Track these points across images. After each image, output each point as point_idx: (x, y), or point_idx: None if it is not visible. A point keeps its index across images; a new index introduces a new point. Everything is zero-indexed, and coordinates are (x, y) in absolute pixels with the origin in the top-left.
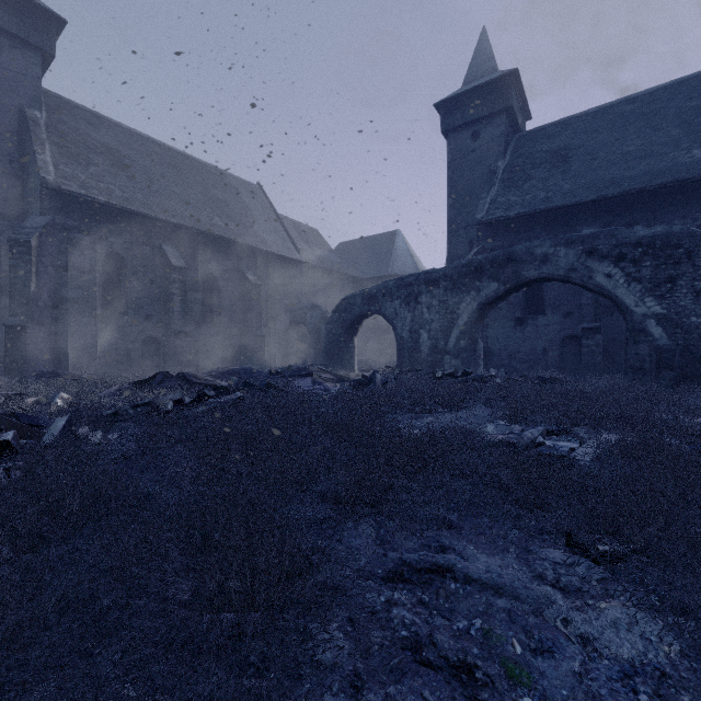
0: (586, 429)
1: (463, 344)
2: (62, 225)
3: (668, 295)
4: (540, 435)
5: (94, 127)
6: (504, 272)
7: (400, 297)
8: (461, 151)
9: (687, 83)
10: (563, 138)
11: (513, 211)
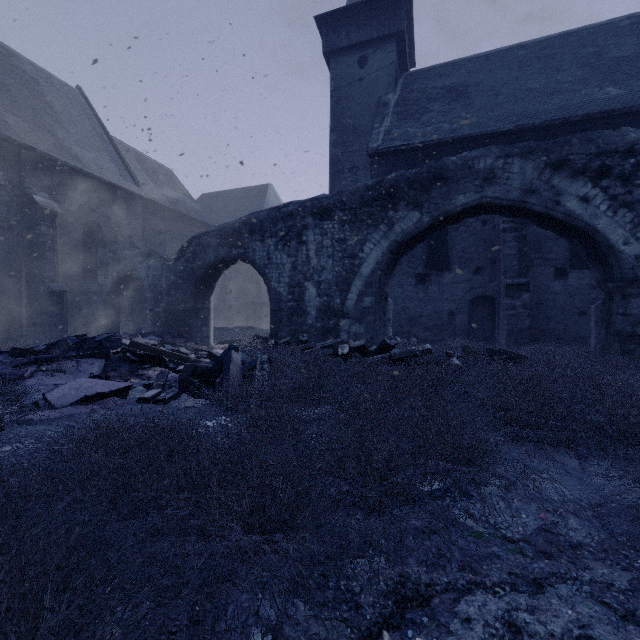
0: None
1: (369, 302)
2: None
3: None
4: None
5: None
6: (429, 195)
7: (275, 234)
8: (346, 79)
9: (575, 35)
10: (457, 76)
11: (416, 140)
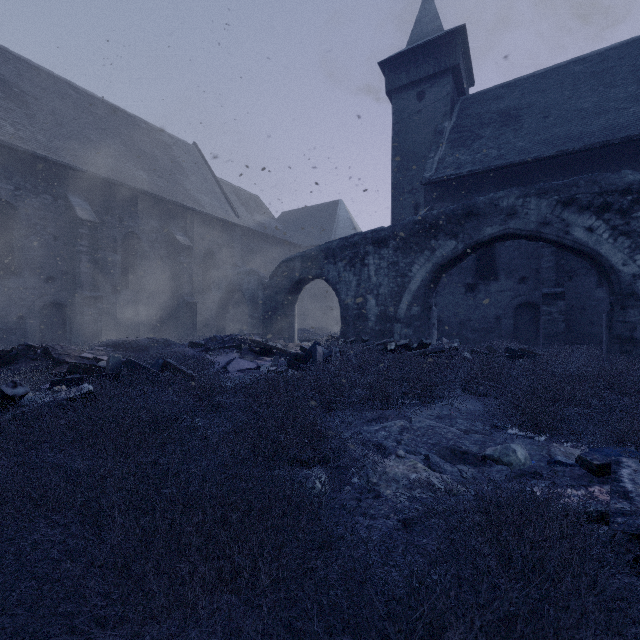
0: None
1: (416, 311)
2: None
3: None
4: None
5: None
6: (463, 228)
7: (344, 259)
8: (406, 112)
9: (637, 43)
10: (511, 99)
11: (464, 169)
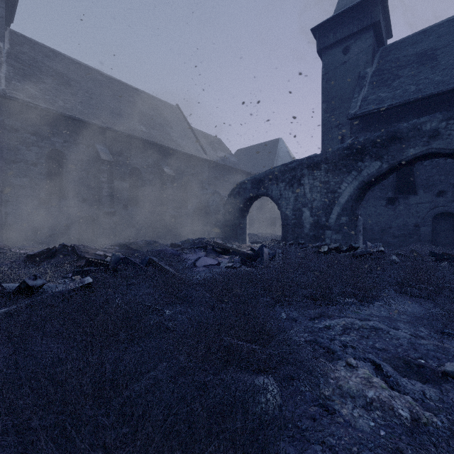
0: None
1: (344, 220)
2: (12, 126)
3: None
4: None
5: (49, 58)
6: (387, 150)
7: (284, 180)
8: (333, 64)
9: None
10: (427, 42)
11: (385, 104)
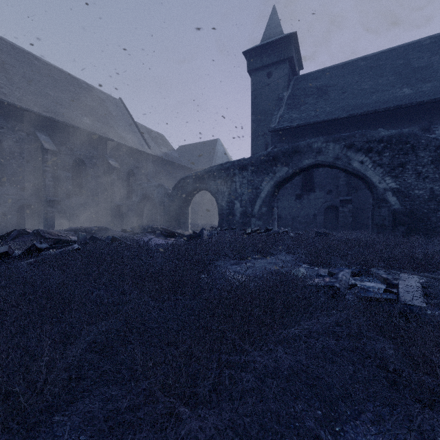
0: (384, 270)
1: (264, 210)
2: None
3: (400, 175)
4: (350, 277)
5: None
6: (292, 160)
7: (220, 177)
8: (260, 84)
9: (396, 50)
10: (324, 80)
11: (295, 123)
